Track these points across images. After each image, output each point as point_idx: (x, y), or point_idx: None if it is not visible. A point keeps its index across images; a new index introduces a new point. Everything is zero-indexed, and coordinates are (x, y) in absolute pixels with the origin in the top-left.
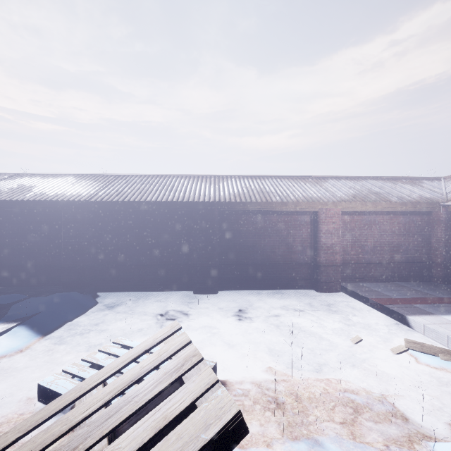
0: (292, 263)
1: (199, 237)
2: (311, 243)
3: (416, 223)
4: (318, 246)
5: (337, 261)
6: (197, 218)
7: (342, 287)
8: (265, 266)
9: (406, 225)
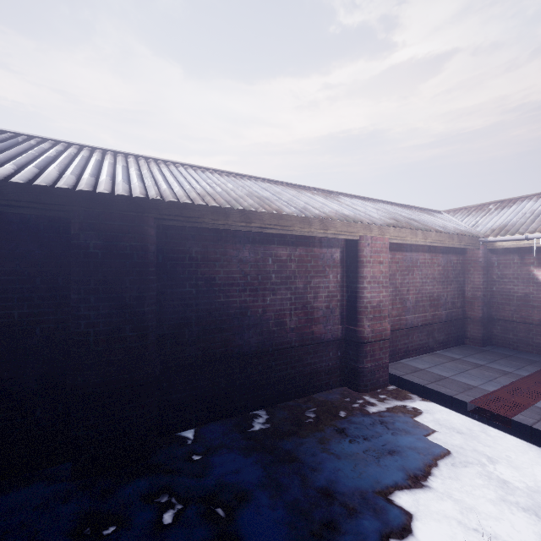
0: (314, 343)
1: (93, 303)
2: (341, 301)
3: (453, 266)
4: (359, 306)
5: (387, 331)
6: (88, 241)
7: (390, 375)
8: (265, 355)
9: (445, 267)
